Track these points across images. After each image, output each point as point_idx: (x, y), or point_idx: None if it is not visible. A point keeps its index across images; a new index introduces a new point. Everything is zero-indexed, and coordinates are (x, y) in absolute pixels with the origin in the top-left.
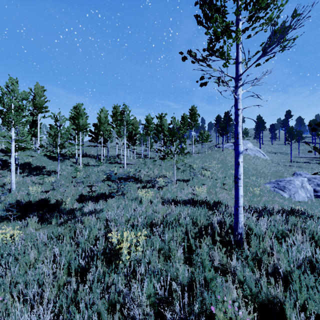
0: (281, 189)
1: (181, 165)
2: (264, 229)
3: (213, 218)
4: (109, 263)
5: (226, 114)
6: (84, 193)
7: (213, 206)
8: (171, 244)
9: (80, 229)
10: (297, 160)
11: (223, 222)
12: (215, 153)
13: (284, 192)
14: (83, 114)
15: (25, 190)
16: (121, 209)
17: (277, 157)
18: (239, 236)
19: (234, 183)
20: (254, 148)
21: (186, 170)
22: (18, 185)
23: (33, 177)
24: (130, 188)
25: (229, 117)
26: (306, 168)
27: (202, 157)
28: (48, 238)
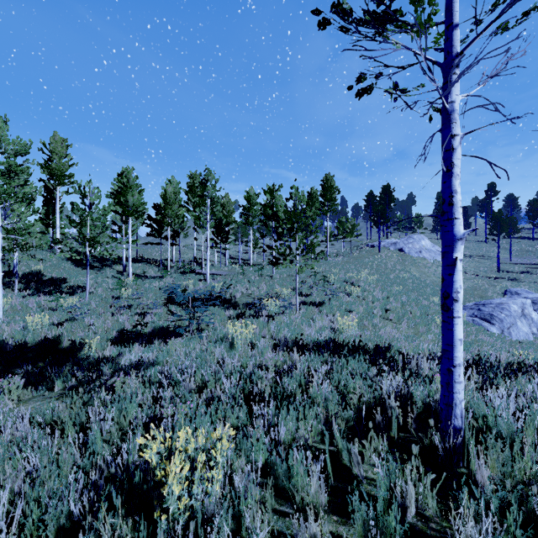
0: (486, 320)
1: (308, 276)
2: (508, 416)
3: (381, 383)
4: (137, 515)
5: (384, 189)
6: (129, 328)
7: (375, 355)
8: (293, 450)
9: (97, 408)
10: (508, 269)
11: (406, 396)
12: (367, 257)
13: (491, 324)
14: (134, 186)
15: (22, 321)
16: (192, 360)
17: (473, 263)
18: (459, 440)
19: (442, 310)
20: (433, 248)
21: (317, 285)
22: (12, 311)
23: (41, 297)
24: (213, 318)
25: (390, 195)
26: (525, 282)
27: (343, 262)
28: (34, 425)
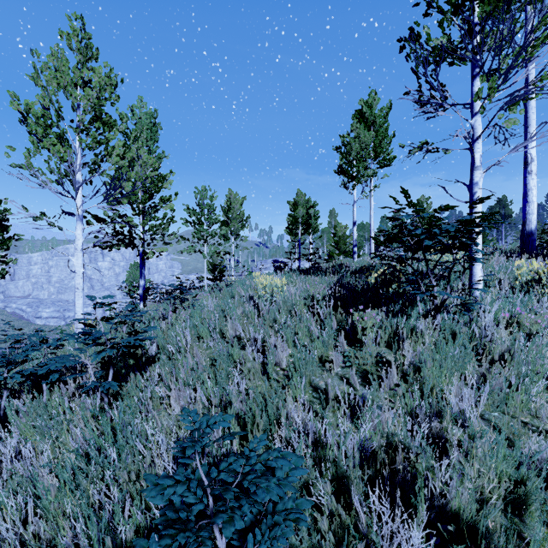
0: None
1: None
2: None
3: None
4: None
5: None
6: None
7: None
8: None
9: None
10: None
11: None
12: None
13: None
14: (368, 230)
15: None
16: None
17: None
18: None
19: None
20: None
21: None
22: None
23: None
24: None
25: None
26: None
27: None
28: None
